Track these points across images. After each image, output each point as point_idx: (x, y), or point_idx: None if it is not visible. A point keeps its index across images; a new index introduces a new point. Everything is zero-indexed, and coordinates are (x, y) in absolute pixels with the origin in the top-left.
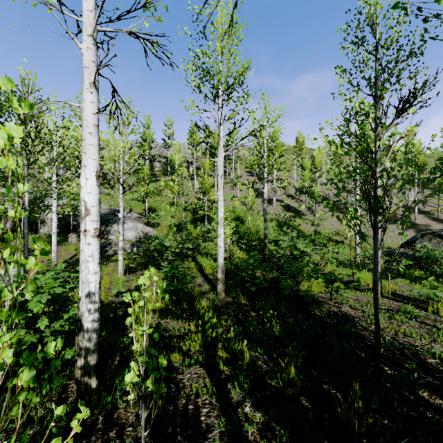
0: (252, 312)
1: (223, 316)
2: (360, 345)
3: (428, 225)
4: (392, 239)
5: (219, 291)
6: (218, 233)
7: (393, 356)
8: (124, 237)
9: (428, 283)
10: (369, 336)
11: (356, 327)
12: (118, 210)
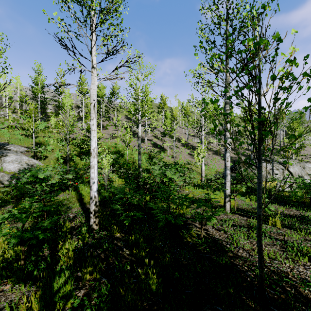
0: (125, 249)
1: (87, 268)
2: (242, 284)
3: (236, 157)
4: (219, 166)
5: (92, 224)
6: (91, 164)
7: (279, 298)
8: (5, 169)
9: (254, 197)
10: (247, 270)
11: (227, 255)
12: (4, 144)
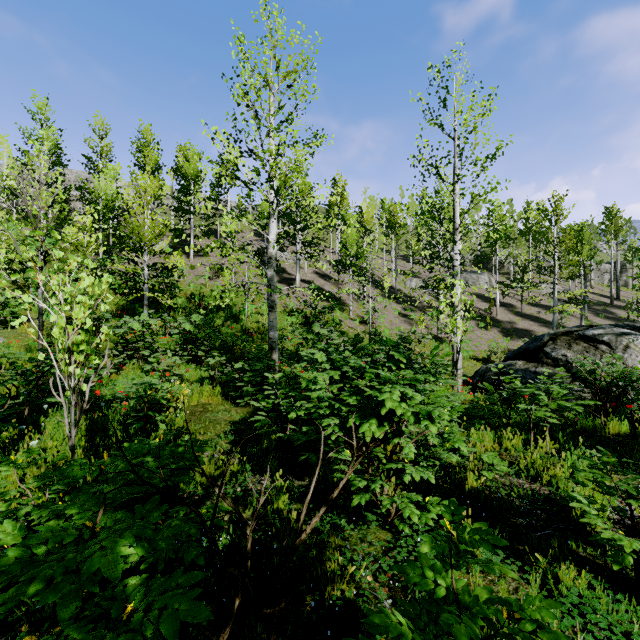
0: None
1: None
2: None
3: (512, 323)
4: (474, 343)
5: None
6: None
7: None
8: None
9: None
10: None
11: None
12: None
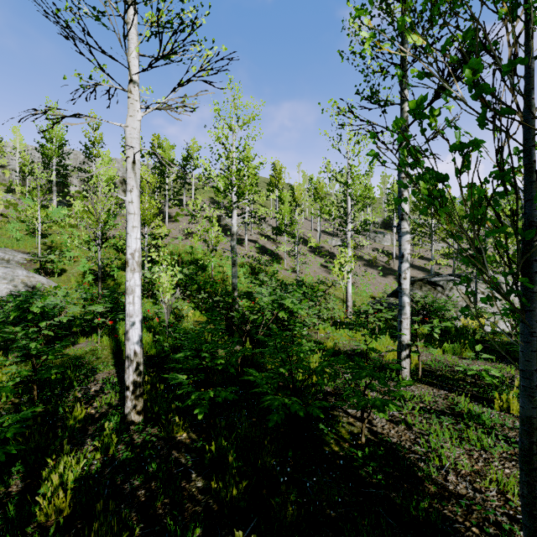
0: (195, 476)
1: None
2: None
3: None
4: (375, 287)
5: (129, 413)
6: (127, 285)
7: None
8: None
9: (451, 347)
10: None
11: (425, 490)
12: None
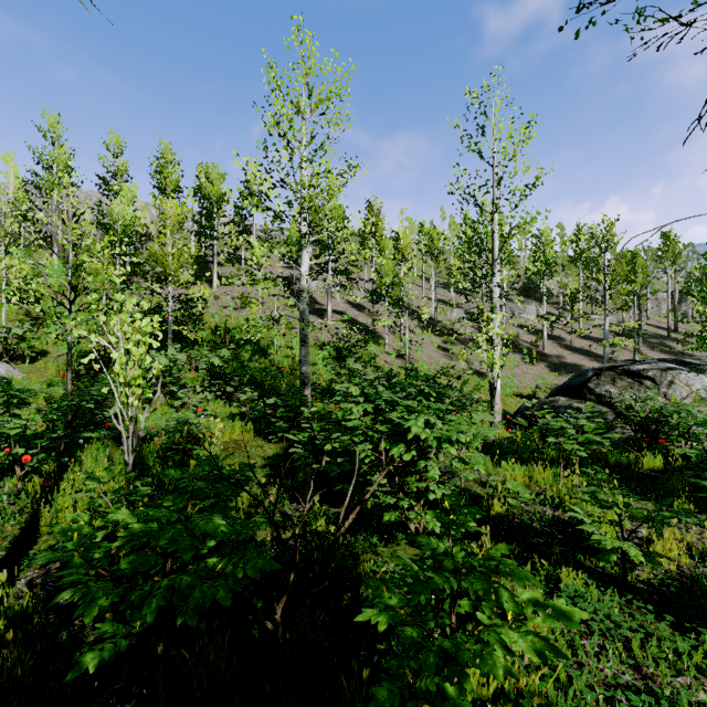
0: None
1: None
2: None
3: (561, 357)
4: (519, 379)
5: None
6: None
7: None
8: None
9: None
10: None
11: None
12: None
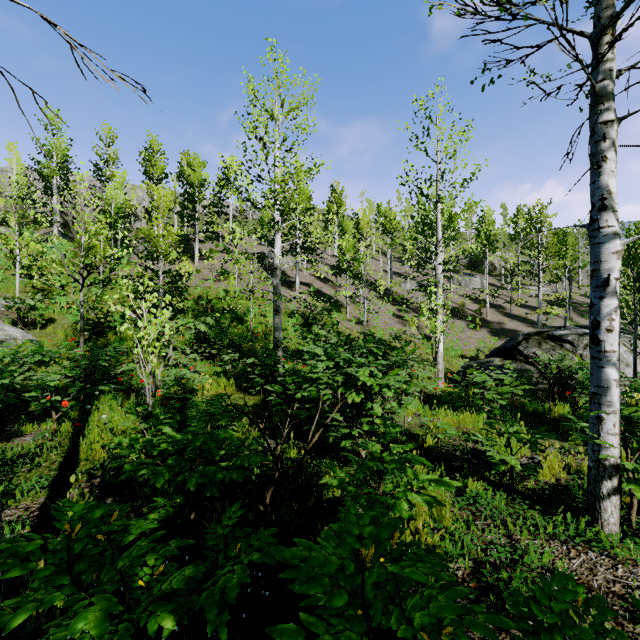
0: None
1: None
2: None
3: (501, 323)
4: (464, 342)
5: None
6: None
7: None
8: None
9: None
10: None
11: None
12: None
